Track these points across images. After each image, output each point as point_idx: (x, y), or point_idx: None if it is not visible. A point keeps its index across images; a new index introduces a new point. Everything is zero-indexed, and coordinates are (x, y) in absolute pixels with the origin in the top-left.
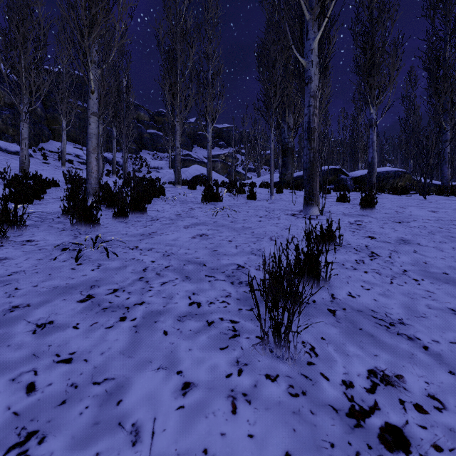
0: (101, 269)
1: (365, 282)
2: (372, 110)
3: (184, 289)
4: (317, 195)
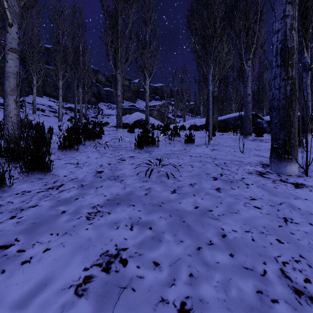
0: None
1: None
2: (306, 53)
3: None
4: (296, 146)
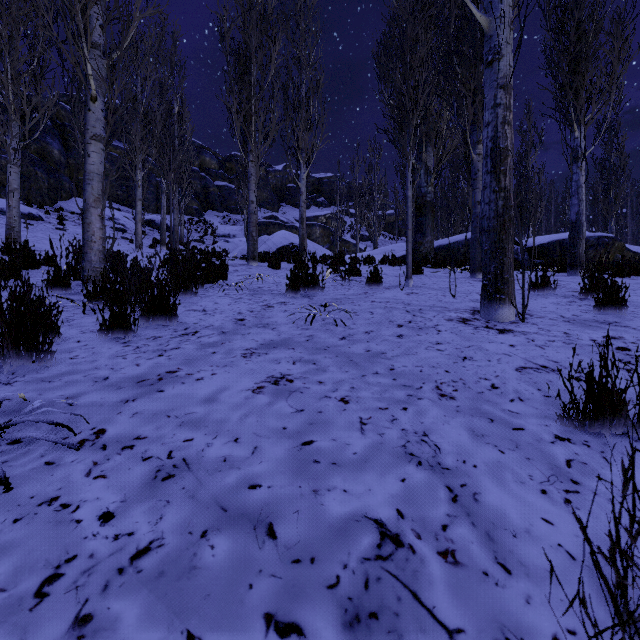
0: None
1: None
2: (578, 132)
3: None
4: (511, 282)
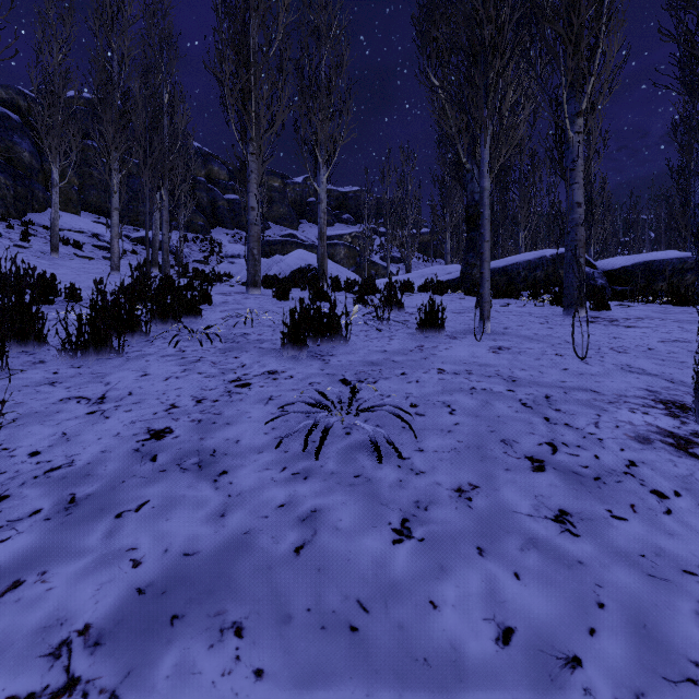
0: None
1: None
2: None
3: None
4: None
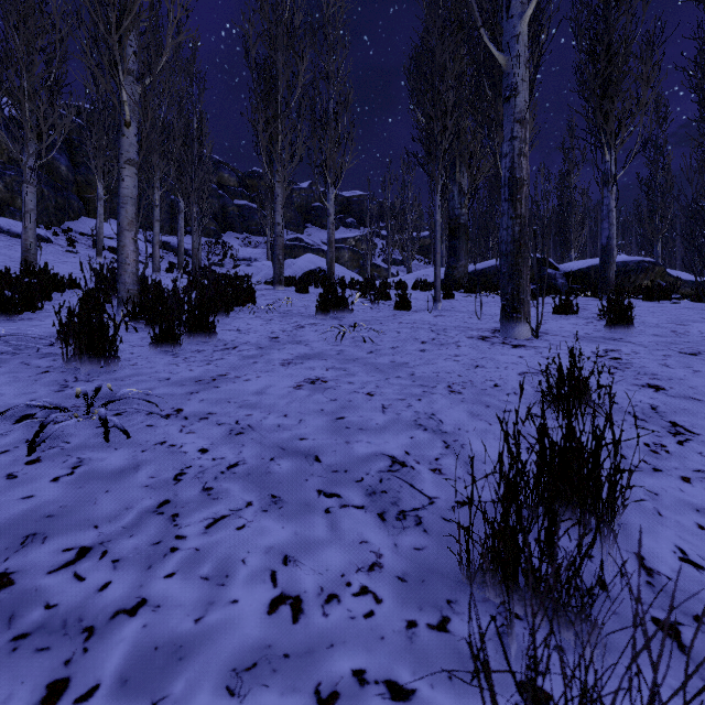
0: (77, 477)
1: (702, 512)
2: (609, 155)
3: (262, 543)
4: (527, 302)
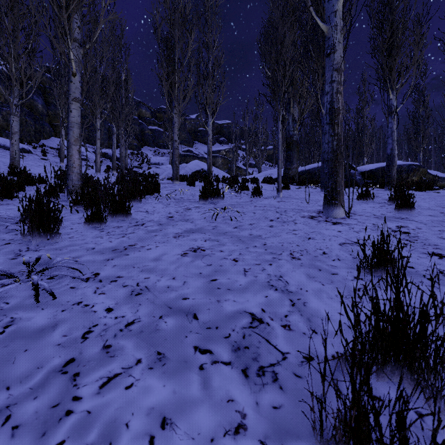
0: (5, 336)
1: None
2: (392, 95)
3: (145, 404)
4: (342, 193)
